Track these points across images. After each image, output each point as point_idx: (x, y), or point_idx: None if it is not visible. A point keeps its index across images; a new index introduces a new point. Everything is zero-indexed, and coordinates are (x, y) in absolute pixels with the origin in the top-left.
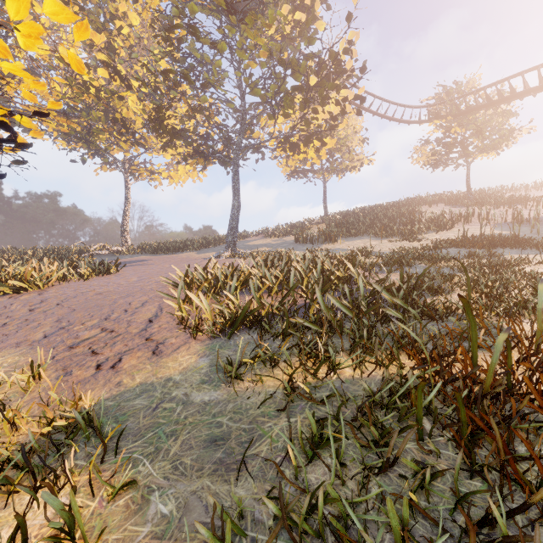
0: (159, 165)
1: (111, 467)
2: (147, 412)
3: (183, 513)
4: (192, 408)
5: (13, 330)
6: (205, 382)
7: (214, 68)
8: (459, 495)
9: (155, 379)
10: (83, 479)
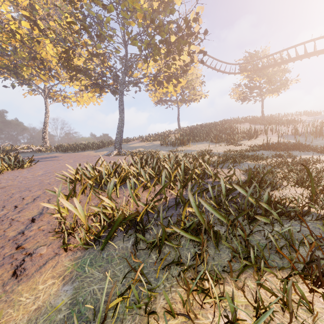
0: (70, 92)
1: None
2: None
3: None
4: None
5: None
6: None
7: (105, 23)
8: None
9: None
10: None
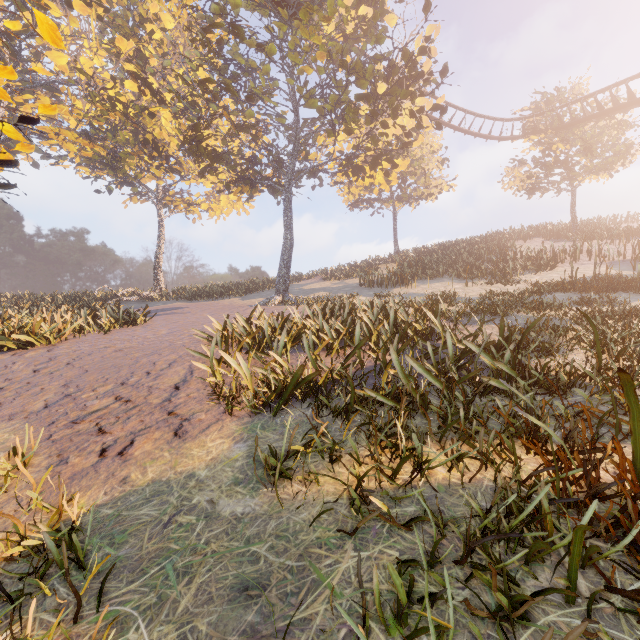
0: (198, 194)
1: (89, 631)
2: (154, 530)
3: None
4: (217, 526)
5: (10, 397)
6: (239, 482)
7: (261, 75)
8: None
9: (173, 475)
10: None
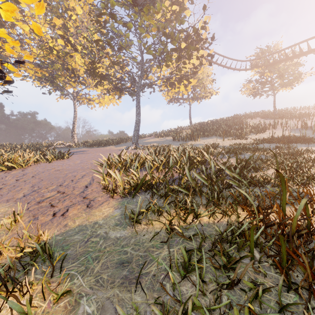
0: (94, 95)
1: (57, 280)
2: (81, 244)
3: (101, 313)
4: (109, 241)
5: (6, 192)
6: (118, 224)
7: (125, 38)
8: (281, 305)
9: (87, 223)
10: (39, 288)
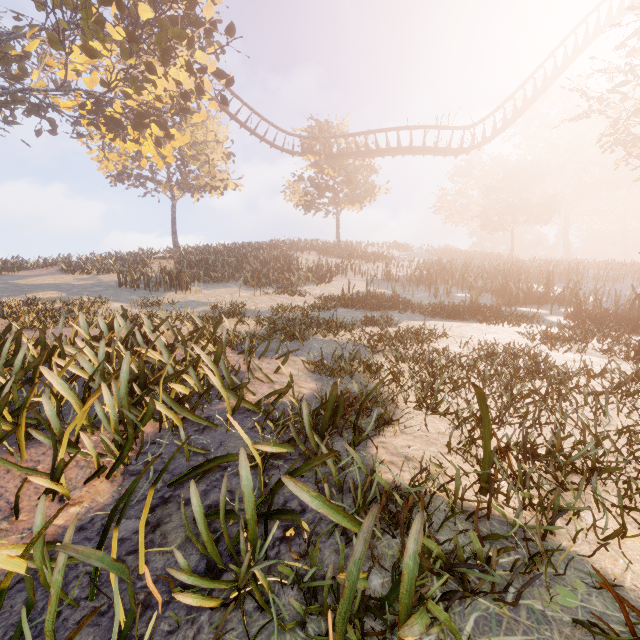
0: None
1: None
2: None
3: None
4: None
5: None
6: None
7: None
8: None
9: None
10: None
